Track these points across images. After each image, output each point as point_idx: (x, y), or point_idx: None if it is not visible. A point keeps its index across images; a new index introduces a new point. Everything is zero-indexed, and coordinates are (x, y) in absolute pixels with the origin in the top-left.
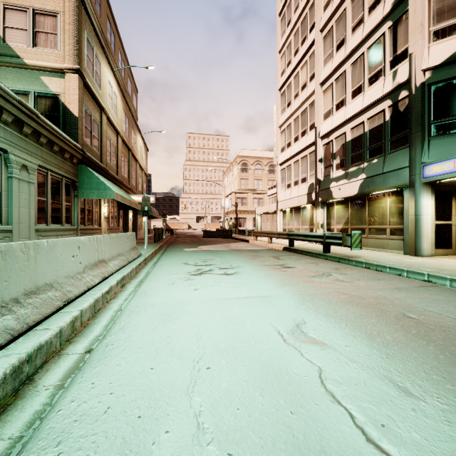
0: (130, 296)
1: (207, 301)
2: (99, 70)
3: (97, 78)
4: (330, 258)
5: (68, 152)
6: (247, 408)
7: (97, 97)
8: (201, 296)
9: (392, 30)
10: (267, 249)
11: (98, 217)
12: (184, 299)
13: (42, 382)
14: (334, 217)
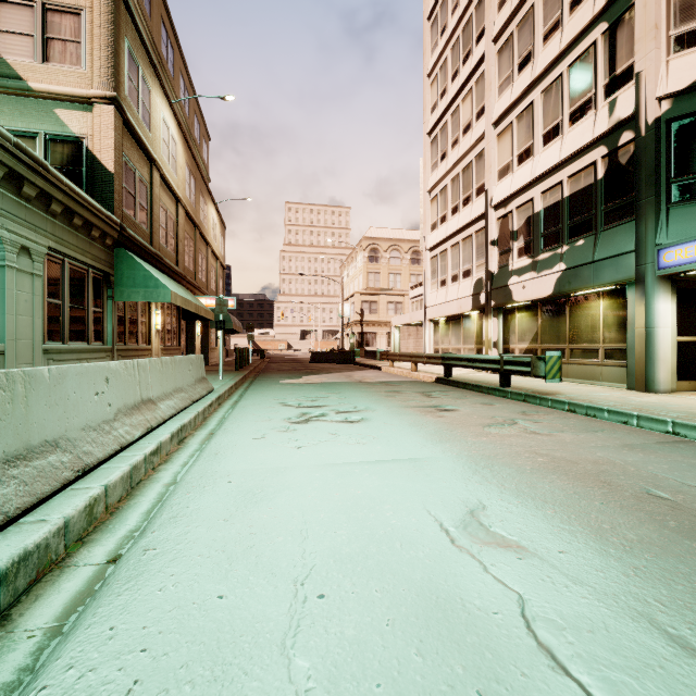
0: (191, 458)
1: (318, 468)
2: (148, 100)
3: (146, 113)
4: (510, 396)
5: (98, 228)
6: (395, 684)
7: (144, 142)
8: (309, 460)
9: (608, 37)
10: (411, 381)
11: (147, 331)
12: (281, 465)
13: (24, 623)
14: (515, 331)
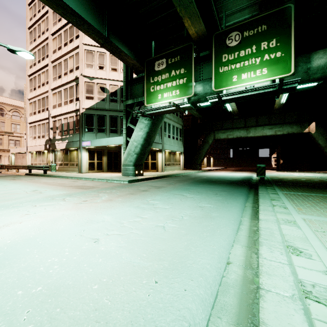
0: None
1: None
2: None
3: None
4: (45, 176)
5: None
6: None
7: None
8: None
9: (76, 86)
10: (13, 175)
11: None
12: None
13: None
14: (58, 158)
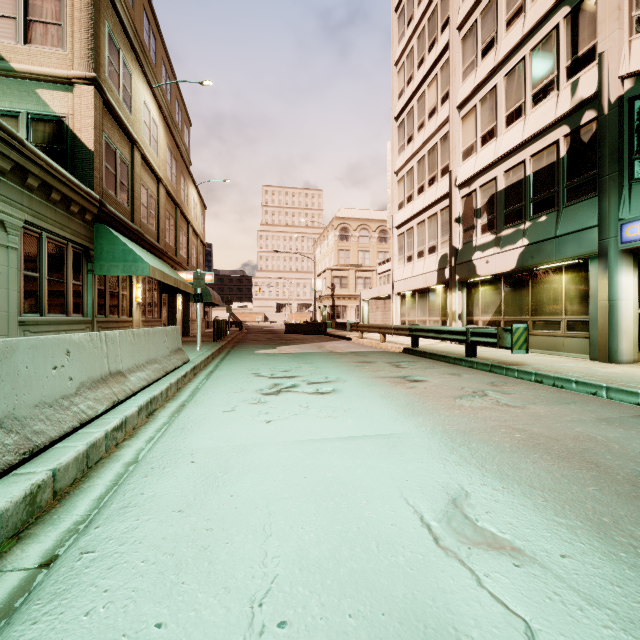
0: (158, 432)
1: (287, 446)
2: (129, 84)
3: (126, 95)
4: (477, 366)
5: (77, 204)
6: None
7: (125, 123)
8: (278, 435)
9: (570, 20)
10: (379, 351)
11: (128, 304)
12: (248, 441)
13: None
14: (478, 304)
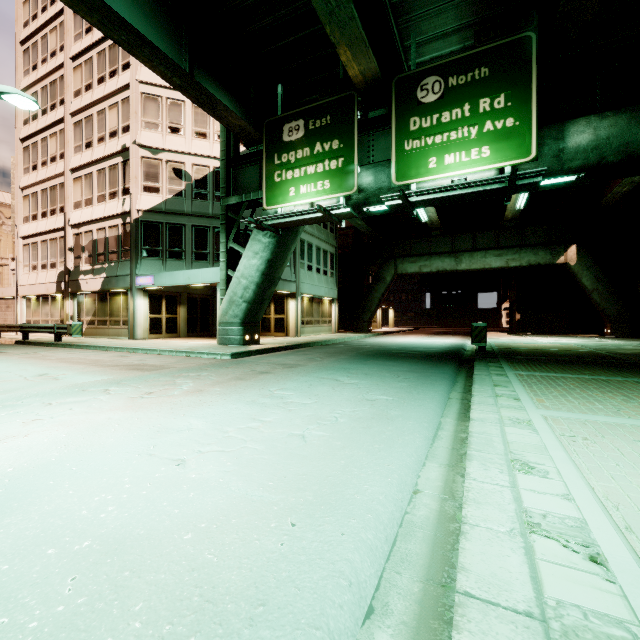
0: None
1: None
2: None
3: None
4: (59, 346)
5: None
6: None
7: None
8: None
9: (123, 166)
10: None
11: None
12: None
13: None
14: (84, 309)
